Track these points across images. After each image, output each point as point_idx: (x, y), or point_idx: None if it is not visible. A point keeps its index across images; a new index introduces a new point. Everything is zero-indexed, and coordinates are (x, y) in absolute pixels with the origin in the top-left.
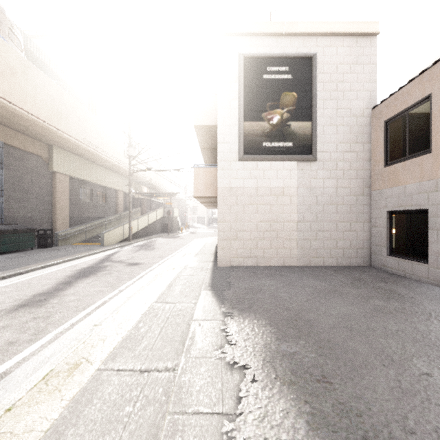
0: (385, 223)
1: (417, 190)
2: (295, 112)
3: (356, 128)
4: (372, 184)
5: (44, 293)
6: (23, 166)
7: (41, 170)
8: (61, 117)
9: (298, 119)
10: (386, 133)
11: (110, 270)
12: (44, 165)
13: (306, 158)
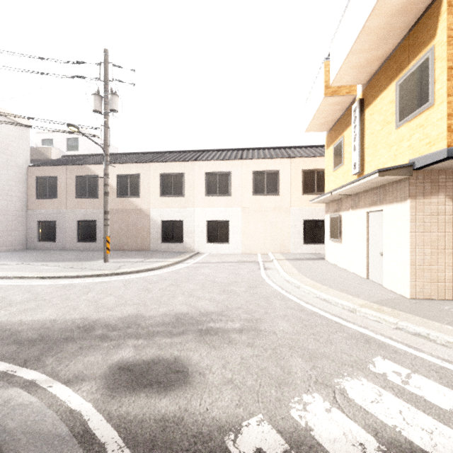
0: (36, 227)
1: (52, 212)
2: None
3: (19, 174)
4: (28, 206)
5: None
6: None
7: None
8: None
9: None
10: (37, 182)
11: None
12: None
13: None
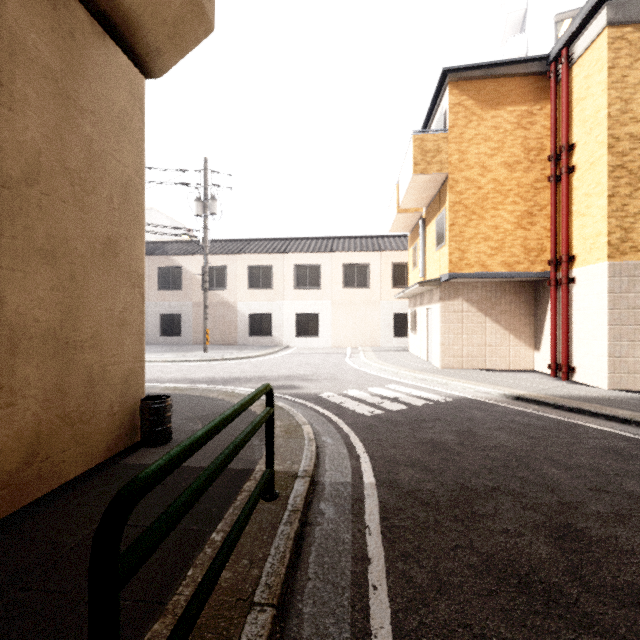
0: None
1: None
2: None
3: None
4: None
5: None
6: None
7: None
8: None
9: None
10: None
11: None
12: None
13: None
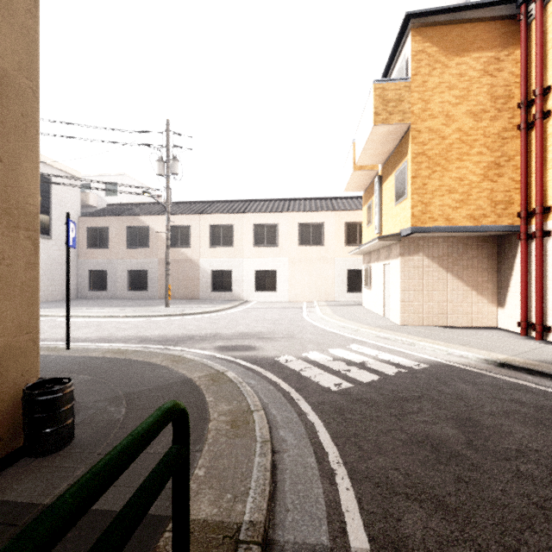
0: (87, 276)
1: (103, 262)
2: (40, 208)
3: None
4: (79, 256)
5: None
6: None
7: None
8: None
9: (42, 213)
10: (88, 233)
11: None
12: None
13: (47, 237)
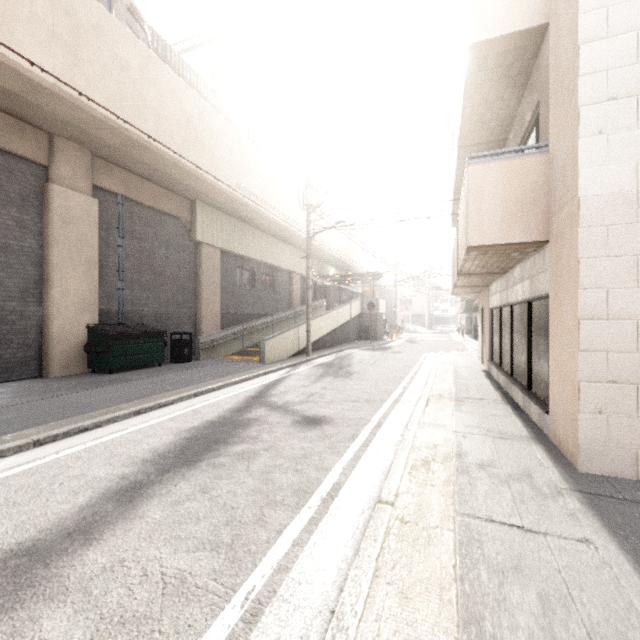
0: None
1: None
2: None
3: None
4: None
5: (29, 547)
6: (153, 233)
7: (180, 240)
8: (202, 148)
9: None
10: None
11: (255, 440)
12: (184, 232)
13: None
